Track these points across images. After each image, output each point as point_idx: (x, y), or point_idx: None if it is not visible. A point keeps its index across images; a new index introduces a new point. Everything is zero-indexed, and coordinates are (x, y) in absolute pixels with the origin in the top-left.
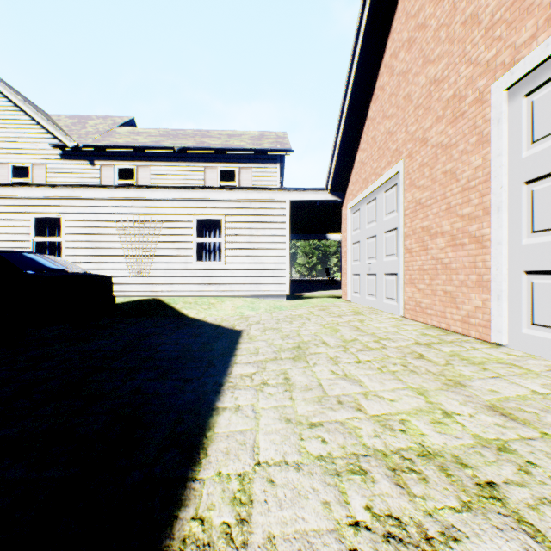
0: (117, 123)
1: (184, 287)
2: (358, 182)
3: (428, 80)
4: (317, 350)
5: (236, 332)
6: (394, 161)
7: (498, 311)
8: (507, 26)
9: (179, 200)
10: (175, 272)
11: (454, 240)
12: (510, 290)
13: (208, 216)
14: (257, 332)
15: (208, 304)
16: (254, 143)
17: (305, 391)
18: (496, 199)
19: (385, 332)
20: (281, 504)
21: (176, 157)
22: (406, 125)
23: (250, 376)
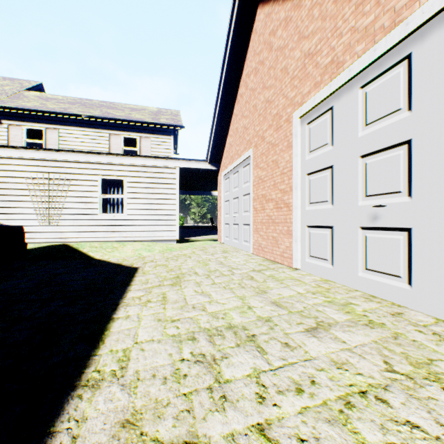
0: (25, 86)
1: (91, 234)
2: (228, 158)
3: (265, 99)
4: (189, 278)
5: (133, 269)
6: (248, 148)
7: (296, 249)
8: (299, 81)
9: (86, 162)
10: (82, 222)
11: (277, 205)
12: (301, 236)
13: (112, 177)
14: (150, 268)
15: (112, 248)
16: (153, 117)
17: (174, 303)
18: (295, 182)
19: (237, 264)
20: (146, 358)
21: (83, 123)
22: (254, 125)
23: (139, 298)
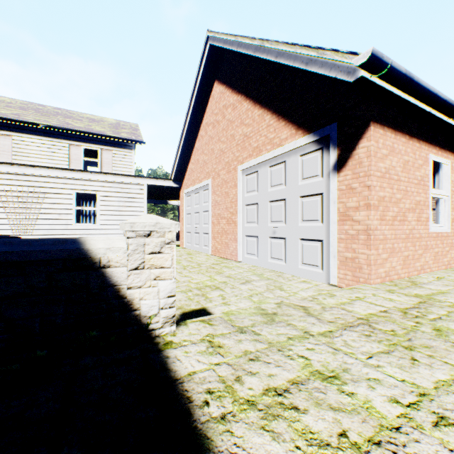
0: None
1: None
2: (190, 180)
3: (220, 149)
4: None
5: None
6: (207, 177)
7: (239, 249)
8: (241, 148)
9: (61, 177)
10: (57, 231)
11: (228, 221)
12: (242, 242)
13: (86, 191)
14: None
15: None
16: (113, 131)
17: None
18: (239, 208)
19: (202, 261)
20: None
21: (40, 131)
22: (212, 163)
23: None
